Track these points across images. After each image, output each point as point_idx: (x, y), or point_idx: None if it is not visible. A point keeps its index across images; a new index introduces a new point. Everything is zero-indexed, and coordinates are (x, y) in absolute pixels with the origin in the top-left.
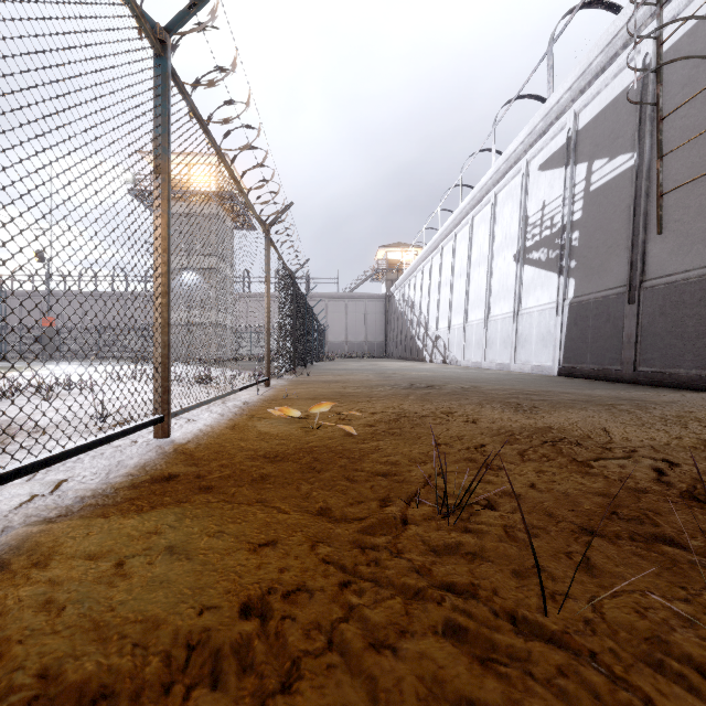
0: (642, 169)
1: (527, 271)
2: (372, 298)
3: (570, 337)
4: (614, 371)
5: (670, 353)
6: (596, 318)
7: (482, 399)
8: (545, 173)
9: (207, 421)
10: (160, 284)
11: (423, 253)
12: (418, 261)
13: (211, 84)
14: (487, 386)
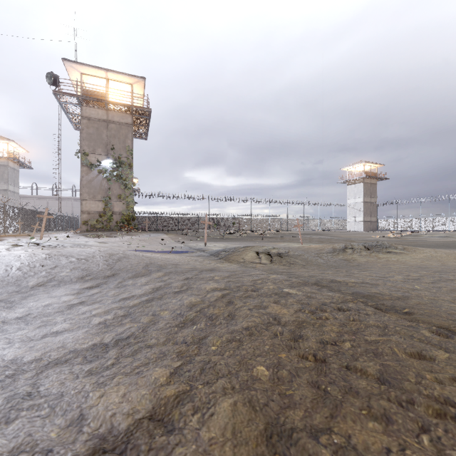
0: None
1: None
2: None
3: None
4: None
5: None
6: None
7: None
8: None
9: None
10: None
11: None
12: None
13: None
14: None
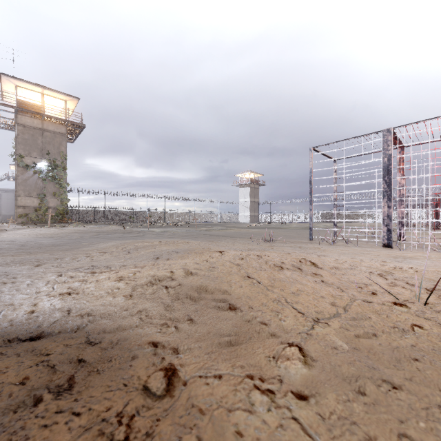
0: None
1: None
2: (6, 191)
3: None
4: None
5: None
6: None
7: None
8: None
9: None
10: None
11: None
12: None
13: None
14: None
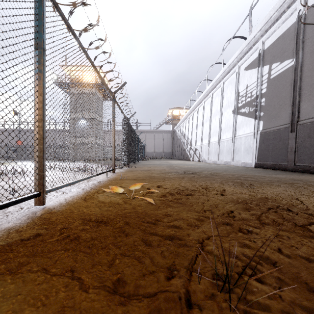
0: (298, 66)
1: (239, 118)
2: (166, 132)
3: (261, 148)
4: (284, 165)
5: (313, 156)
6: (274, 139)
7: (222, 180)
8: (247, 71)
9: (73, 194)
10: (38, 114)
11: (189, 111)
12: (187, 115)
13: (74, 5)
14: (222, 173)
